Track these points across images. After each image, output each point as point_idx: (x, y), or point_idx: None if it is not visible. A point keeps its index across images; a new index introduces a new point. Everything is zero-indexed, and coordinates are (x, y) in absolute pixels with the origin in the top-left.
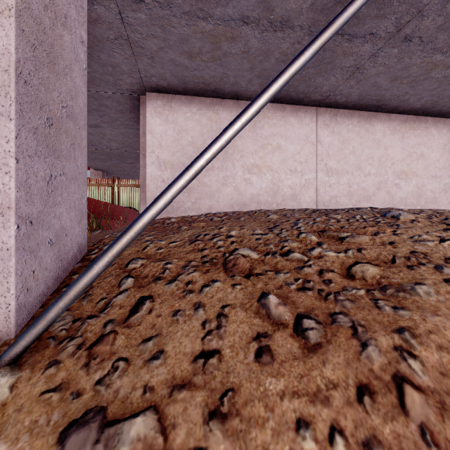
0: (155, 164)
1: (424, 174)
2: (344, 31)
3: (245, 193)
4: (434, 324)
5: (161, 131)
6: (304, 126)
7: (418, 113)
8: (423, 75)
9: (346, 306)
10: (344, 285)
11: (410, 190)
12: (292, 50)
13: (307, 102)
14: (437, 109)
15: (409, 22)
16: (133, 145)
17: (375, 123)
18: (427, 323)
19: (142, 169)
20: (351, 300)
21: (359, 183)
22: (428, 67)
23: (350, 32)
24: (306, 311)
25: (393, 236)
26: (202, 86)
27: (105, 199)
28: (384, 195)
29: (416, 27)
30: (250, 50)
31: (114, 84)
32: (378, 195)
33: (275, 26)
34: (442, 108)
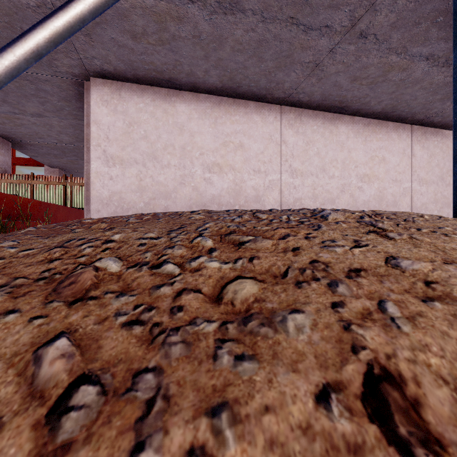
0: (101, 159)
1: (385, 178)
2: (299, 21)
3: (204, 193)
4: (280, 391)
5: (108, 122)
6: (268, 124)
7: (380, 117)
8: (381, 77)
9: (170, 356)
10: (198, 314)
11: (373, 194)
12: (247, 39)
13: (271, 99)
14: (397, 114)
15: (363, 17)
16: None
17: (339, 125)
18: (272, 388)
19: (86, 164)
20: (187, 343)
21: (324, 185)
22: (385, 68)
23: (305, 23)
24: (103, 367)
25: (302, 240)
26: (154, 73)
27: (56, 199)
28: (347, 198)
29: (370, 22)
30: (201, 34)
31: (49, 65)
32: (342, 198)
33: (225, 8)
34: (401, 113)
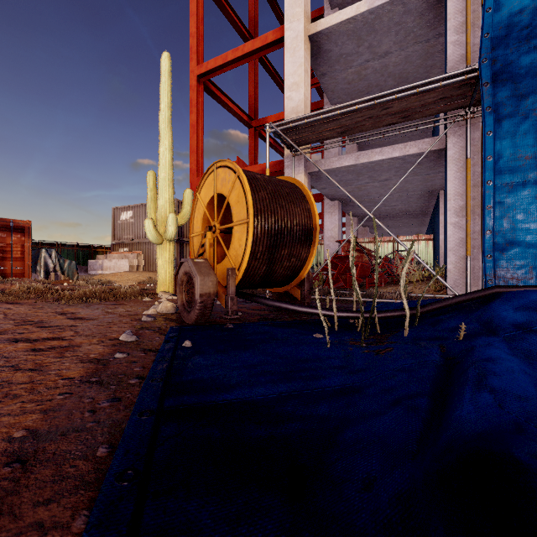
0: None
1: None
2: None
3: None
4: None
5: None
6: None
7: None
8: None
9: None
10: None
11: None
12: None
13: None
14: None
15: None
16: (411, 210)
17: None
18: None
19: (440, 236)
20: None
21: None
22: None
23: None
24: None
25: None
26: None
27: (388, 251)
28: None
29: None
30: None
31: (425, 190)
32: None
33: None
34: None
